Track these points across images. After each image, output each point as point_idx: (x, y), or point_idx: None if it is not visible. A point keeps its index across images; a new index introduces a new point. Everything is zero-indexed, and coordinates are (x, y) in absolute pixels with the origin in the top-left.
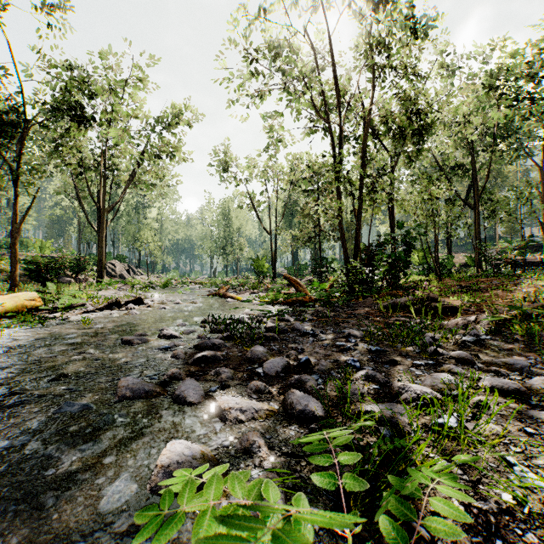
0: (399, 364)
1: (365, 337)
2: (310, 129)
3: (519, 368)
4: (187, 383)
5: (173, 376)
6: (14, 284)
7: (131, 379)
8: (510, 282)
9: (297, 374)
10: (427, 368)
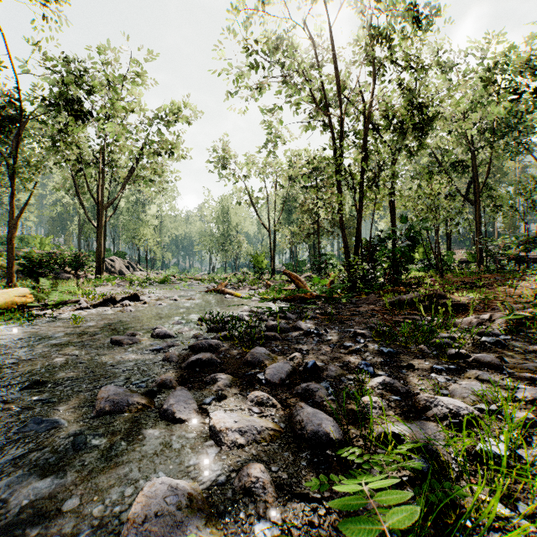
0: (417, 369)
1: (374, 336)
2: (309, 124)
3: None
4: (177, 395)
5: (163, 383)
6: (11, 280)
7: (113, 389)
8: (515, 278)
9: (304, 381)
10: (449, 374)
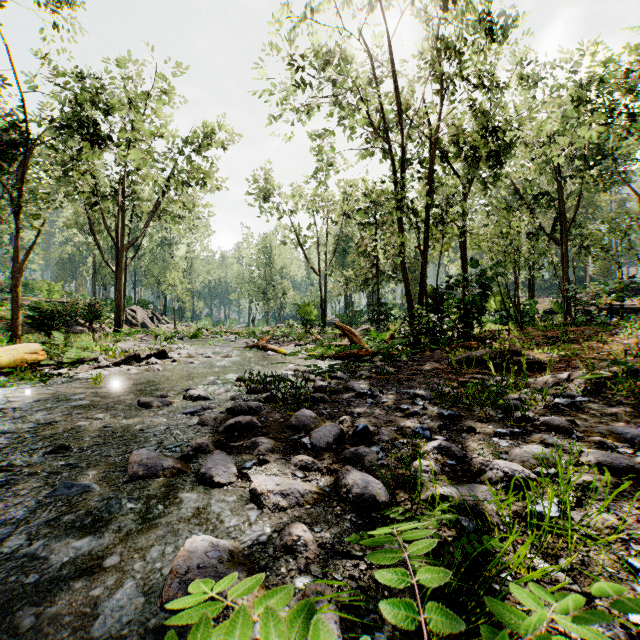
0: (479, 432)
1: (435, 398)
2: (367, 150)
3: (629, 438)
4: (215, 458)
5: (199, 448)
6: (16, 334)
7: (146, 452)
8: (606, 332)
9: (353, 445)
10: (513, 438)
